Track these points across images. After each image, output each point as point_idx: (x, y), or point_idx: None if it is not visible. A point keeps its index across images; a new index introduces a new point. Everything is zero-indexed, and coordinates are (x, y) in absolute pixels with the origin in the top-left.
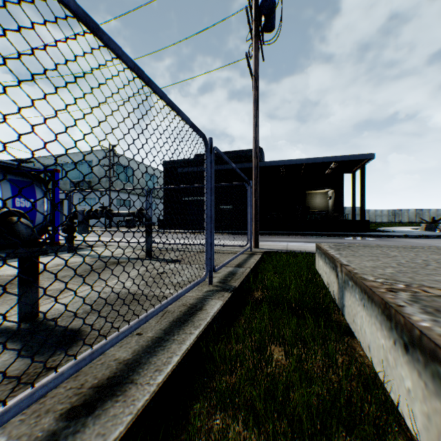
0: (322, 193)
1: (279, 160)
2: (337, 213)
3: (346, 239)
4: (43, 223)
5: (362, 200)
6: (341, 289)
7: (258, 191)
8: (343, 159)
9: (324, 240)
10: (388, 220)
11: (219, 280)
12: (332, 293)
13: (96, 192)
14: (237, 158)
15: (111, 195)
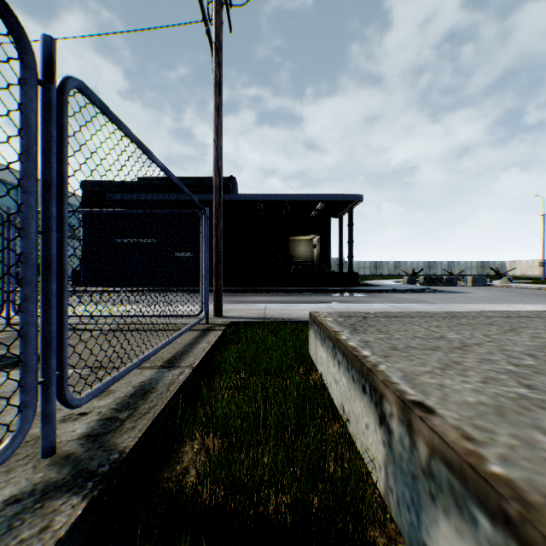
0: (306, 241)
1: (256, 194)
2: (324, 264)
3: (335, 296)
4: None
5: (351, 249)
6: (408, 478)
7: (220, 227)
8: (331, 199)
9: (311, 298)
10: (371, 273)
11: (93, 424)
12: (360, 447)
13: None
14: (200, 187)
15: None
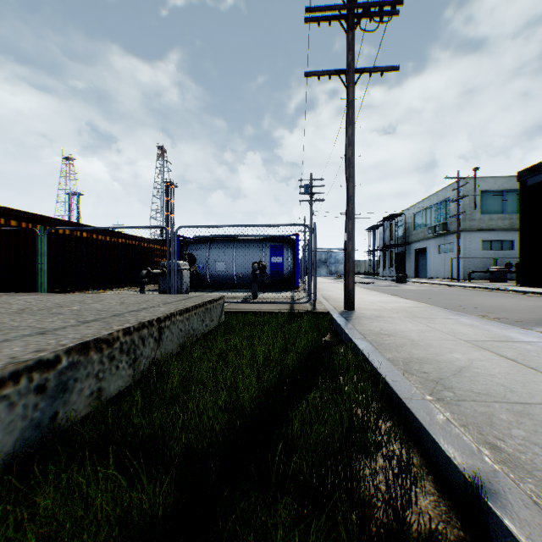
0: None
1: None
2: None
3: None
4: (289, 273)
5: None
6: None
7: (348, 230)
8: None
9: None
10: None
11: None
12: None
13: (452, 236)
14: None
15: (471, 237)
